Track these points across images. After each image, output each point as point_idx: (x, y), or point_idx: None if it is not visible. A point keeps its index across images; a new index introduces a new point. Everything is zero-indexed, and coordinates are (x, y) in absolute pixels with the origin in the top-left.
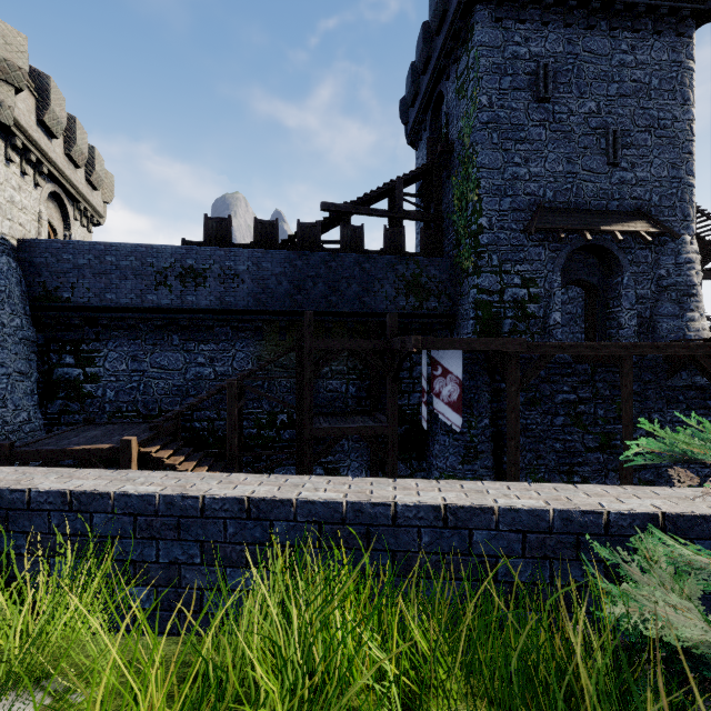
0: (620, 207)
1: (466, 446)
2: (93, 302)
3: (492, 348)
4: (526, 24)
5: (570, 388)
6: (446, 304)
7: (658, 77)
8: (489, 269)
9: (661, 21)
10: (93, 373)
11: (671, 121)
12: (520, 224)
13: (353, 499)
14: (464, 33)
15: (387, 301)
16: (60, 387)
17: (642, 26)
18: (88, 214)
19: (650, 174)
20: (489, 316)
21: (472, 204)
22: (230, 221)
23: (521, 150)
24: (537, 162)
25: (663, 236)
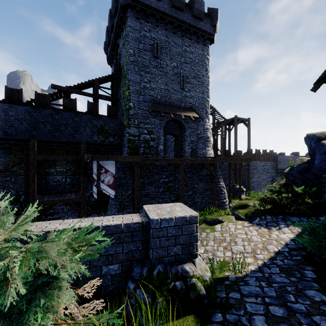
0: (185, 105)
1: (120, 203)
2: None
3: (127, 160)
4: (149, 24)
5: (166, 176)
6: (117, 140)
7: (198, 59)
8: (133, 125)
9: (198, 38)
10: None
11: (202, 76)
12: (147, 108)
13: None
14: (124, 19)
15: (87, 137)
16: None
17: (192, 38)
18: None
19: (195, 95)
20: (133, 146)
21: (127, 96)
22: None
23: (147, 76)
24: (154, 83)
25: (199, 118)
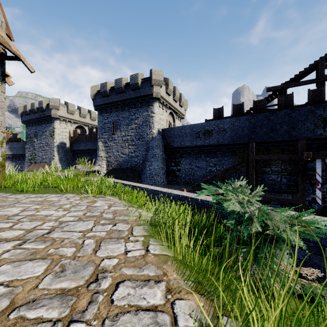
0: None
1: None
2: (178, 146)
3: None
4: None
5: None
6: None
7: None
8: None
9: None
10: (179, 168)
11: None
12: None
13: (201, 198)
14: None
15: (307, 132)
16: (171, 172)
17: None
18: (180, 116)
19: None
20: None
21: None
22: (222, 108)
23: None
24: None
25: None
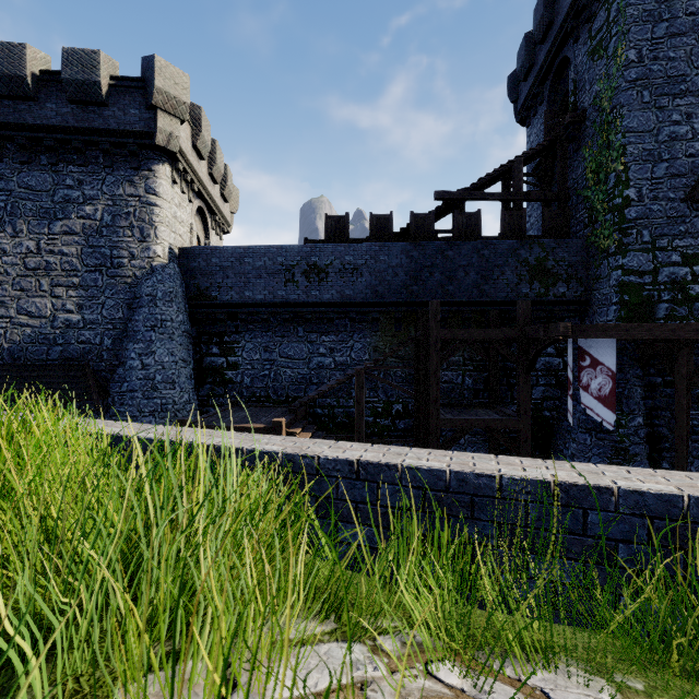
0: None
1: (613, 446)
2: (235, 299)
3: (657, 335)
4: None
5: None
6: (576, 290)
7: None
8: (638, 246)
9: None
10: (234, 362)
11: None
12: (680, 192)
13: (697, 493)
14: None
15: (507, 289)
16: (208, 373)
17: None
18: (221, 224)
19: None
20: (638, 300)
21: (615, 175)
22: (347, 218)
23: (681, 105)
24: None
25: None
